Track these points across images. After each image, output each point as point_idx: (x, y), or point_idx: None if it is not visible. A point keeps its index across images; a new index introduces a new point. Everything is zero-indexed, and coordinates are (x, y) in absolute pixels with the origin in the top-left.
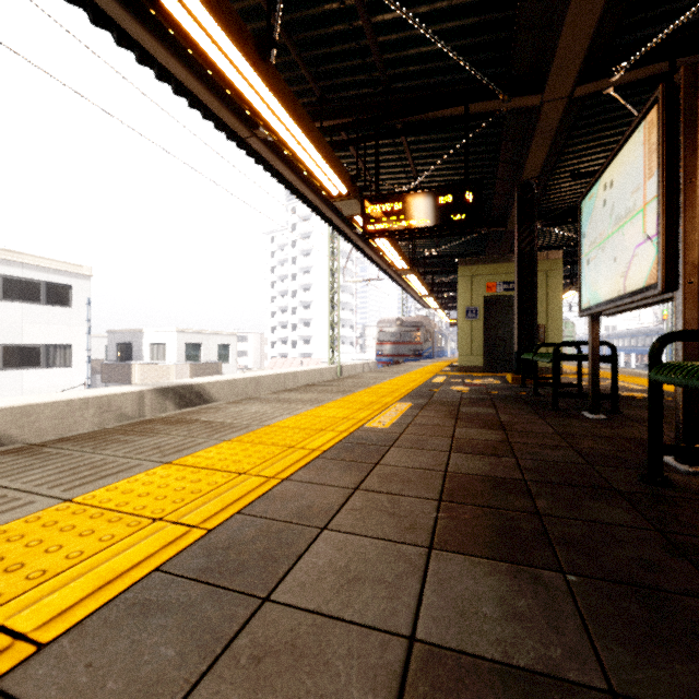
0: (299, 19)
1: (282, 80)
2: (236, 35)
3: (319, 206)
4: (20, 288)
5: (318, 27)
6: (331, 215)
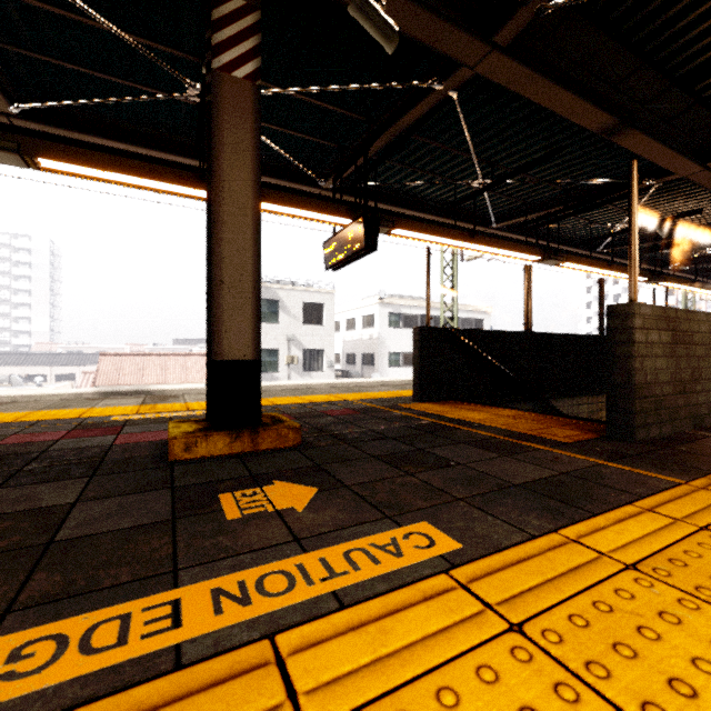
0: (697, 248)
1: (696, 283)
2: (687, 286)
3: (690, 278)
4: (466, 324)
5: (705, 248)
6: (698, 279)
